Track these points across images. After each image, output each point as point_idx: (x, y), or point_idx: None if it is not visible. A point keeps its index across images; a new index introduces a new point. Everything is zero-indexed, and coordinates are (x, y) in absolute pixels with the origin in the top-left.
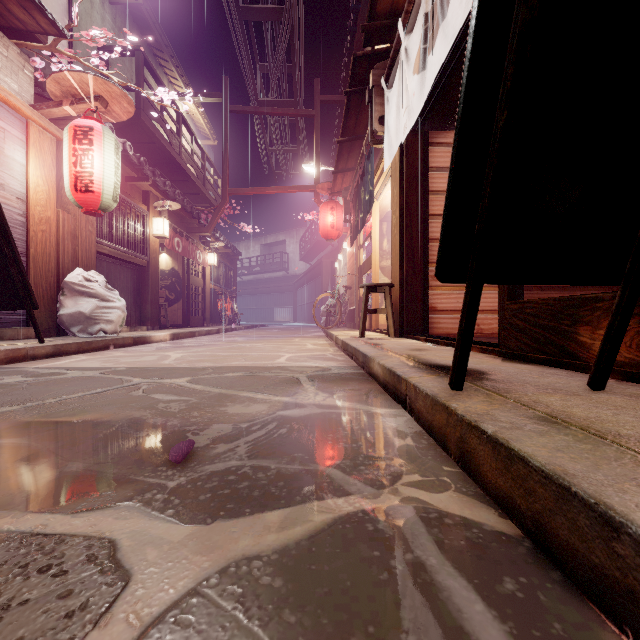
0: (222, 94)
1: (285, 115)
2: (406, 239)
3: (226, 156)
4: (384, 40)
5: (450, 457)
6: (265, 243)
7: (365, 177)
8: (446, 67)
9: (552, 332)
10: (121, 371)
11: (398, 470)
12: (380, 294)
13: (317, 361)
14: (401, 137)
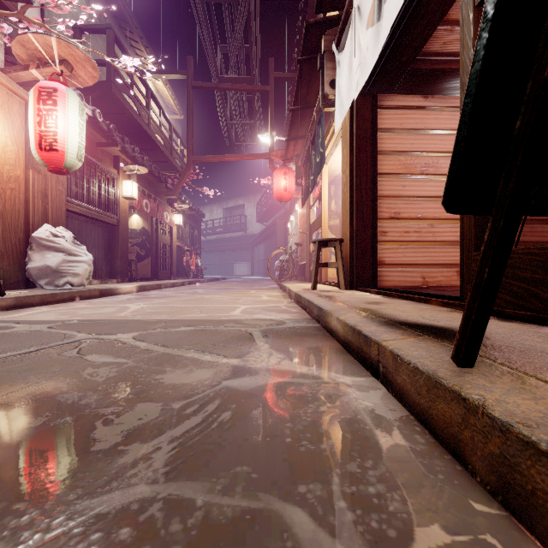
0: (187, 72)
1: (243, 90)
2: (356, 196)
3: (190, 127)
4: (335, 6)
5: (472, 476)
6: (226, 207)
7: (316, 141)
8: (398, 24)
9: (538, 285)
10: (71, 325)
11: (402, 512)
12: (328, 250)
13: (271, 313)
14: (353, 95)
